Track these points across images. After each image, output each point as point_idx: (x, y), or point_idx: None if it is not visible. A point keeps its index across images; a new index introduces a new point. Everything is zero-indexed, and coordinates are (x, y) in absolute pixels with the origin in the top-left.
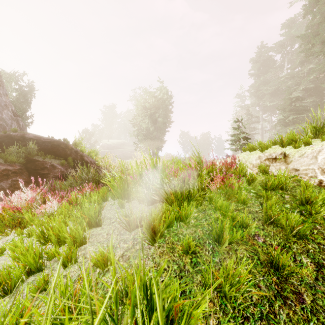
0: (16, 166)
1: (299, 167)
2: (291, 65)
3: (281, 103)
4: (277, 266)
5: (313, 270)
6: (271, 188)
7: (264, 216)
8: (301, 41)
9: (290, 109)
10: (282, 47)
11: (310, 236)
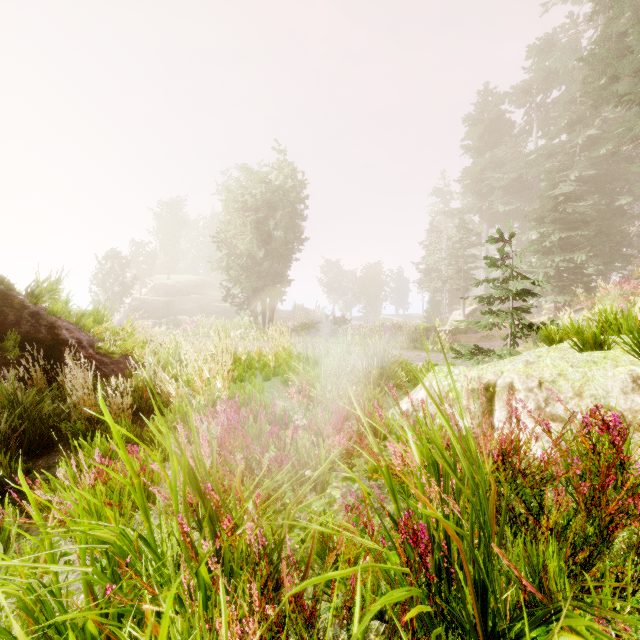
0: None
1: None
2: (543, 132)
3: (524, 207)
4: None
5: None
6: None
7: None
8: (570, 82)
9: (553, 219)
10: (527, 95)
11: None
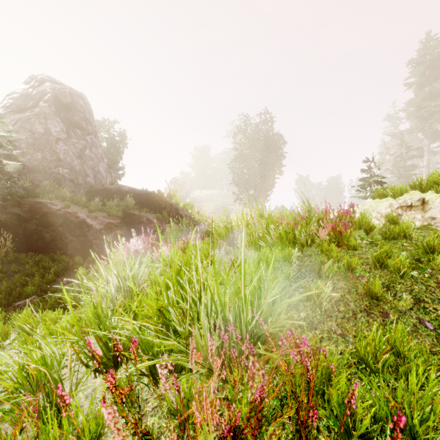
0: (117, 220)
1: (437, 215)
2: None
3: None
4: (371, 295)
5: (410, 303)
6: (392, 236)
7: (372, 260)
8: None
9: None
10: None
11: (420, 279)
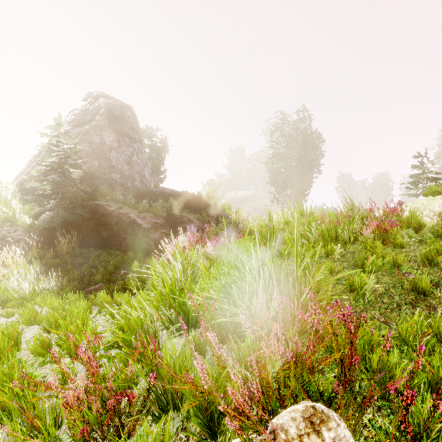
0: (162, 220)
1: None
2: None
3: None
4: (417, 290)
5: None
6: None
7: (420, 257)
8: None
9: None
10: None
11: None
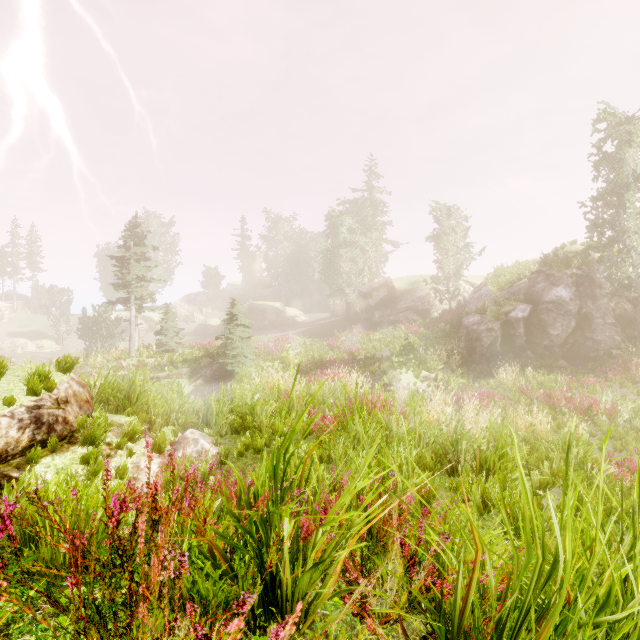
0: None
1: None
2: None
3: None
4: None
5: None
6: None
7: None
8: None
9: None
10: None
11: None
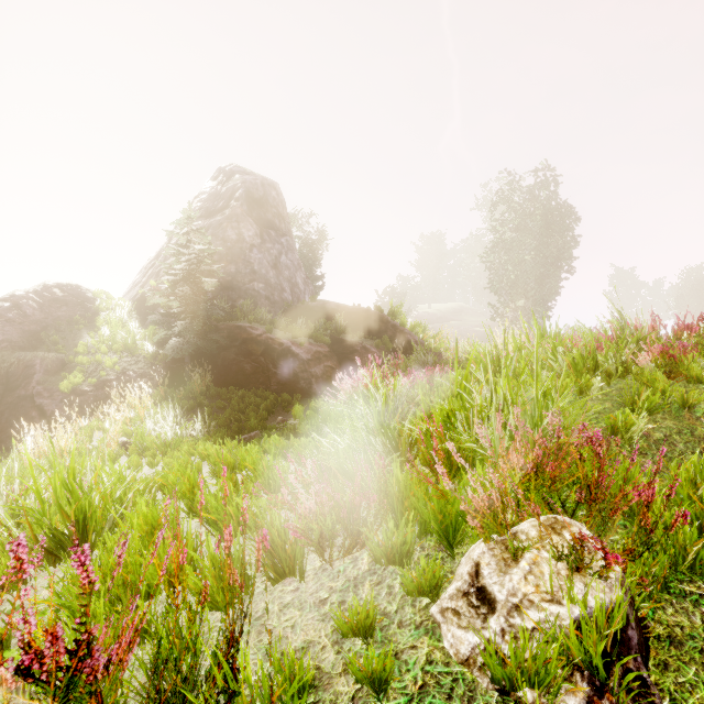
0: (325, 348)
1: None
2: None
3: None
4: None
5: None
6: None
7: None
8: None
9: None
10: None
11: None
